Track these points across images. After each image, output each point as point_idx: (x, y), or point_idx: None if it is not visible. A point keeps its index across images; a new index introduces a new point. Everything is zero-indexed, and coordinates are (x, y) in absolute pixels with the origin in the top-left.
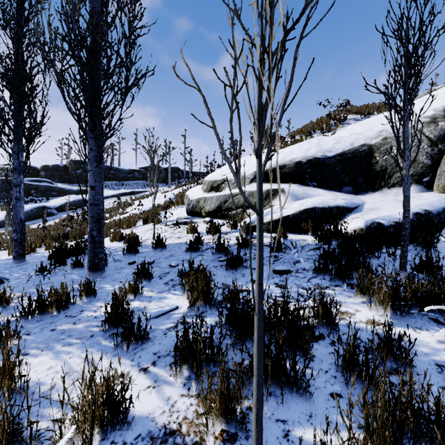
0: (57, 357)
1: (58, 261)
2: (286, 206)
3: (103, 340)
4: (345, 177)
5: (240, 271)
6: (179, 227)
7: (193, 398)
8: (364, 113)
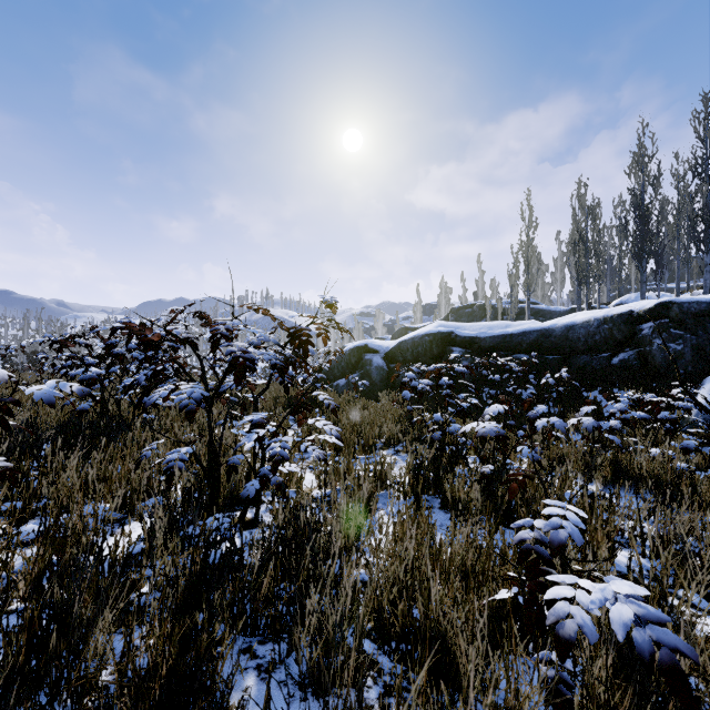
0: None
1: None
2: None
3: None
4: None
5: None
6: None
7: None
8: None
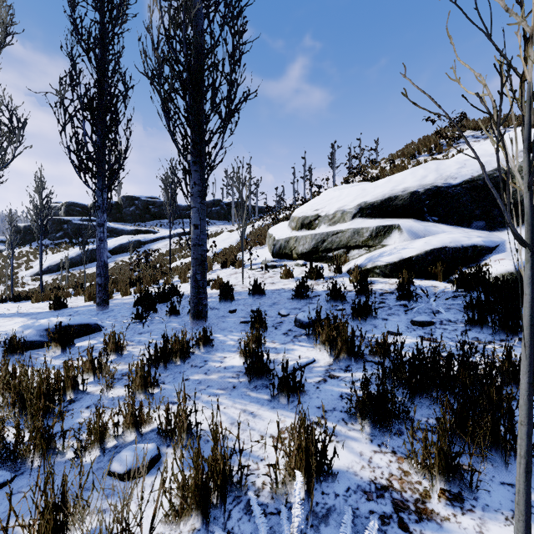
0: (210, 406)
1: (149, 308)
2: (405, 245)
3: (249, 392)
4: (475, 210)
5: (369, 322)
6: (268, 271)
7: (389, 455)
8: (486, 128)
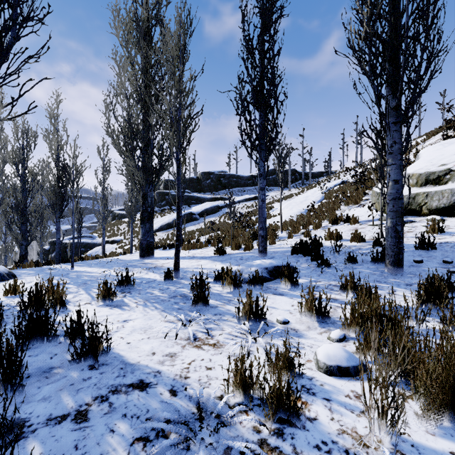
0: None
1: (316, 255)
2: None
3: None
4: None
5: None
6: None
7: None
8: None
